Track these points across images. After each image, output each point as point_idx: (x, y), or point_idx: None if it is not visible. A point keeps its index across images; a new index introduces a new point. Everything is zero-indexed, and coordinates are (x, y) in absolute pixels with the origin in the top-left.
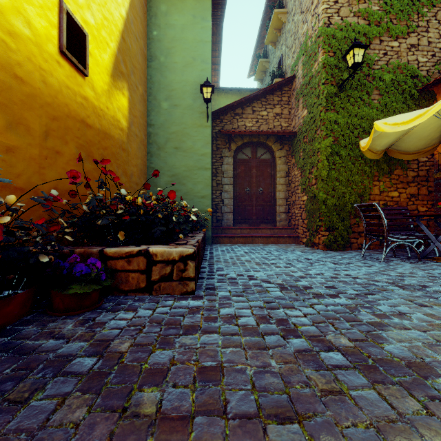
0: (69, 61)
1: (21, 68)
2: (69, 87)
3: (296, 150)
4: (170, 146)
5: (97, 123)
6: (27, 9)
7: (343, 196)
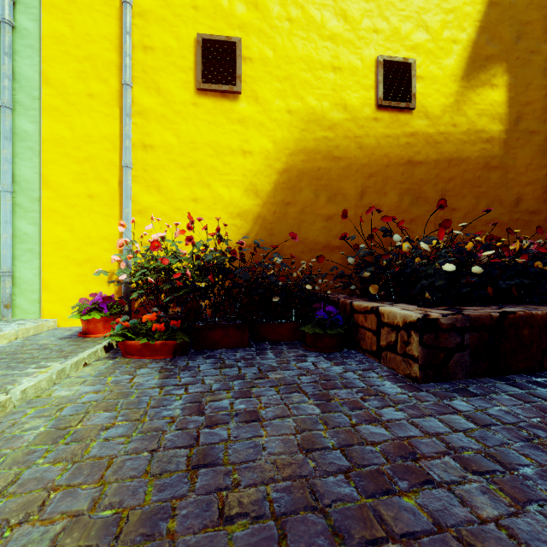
0: (389, 109)
1: (338, 149)
2: (390, 135)
3: None
4: None
5: (433, 154)
6: (343, 96)
7: None
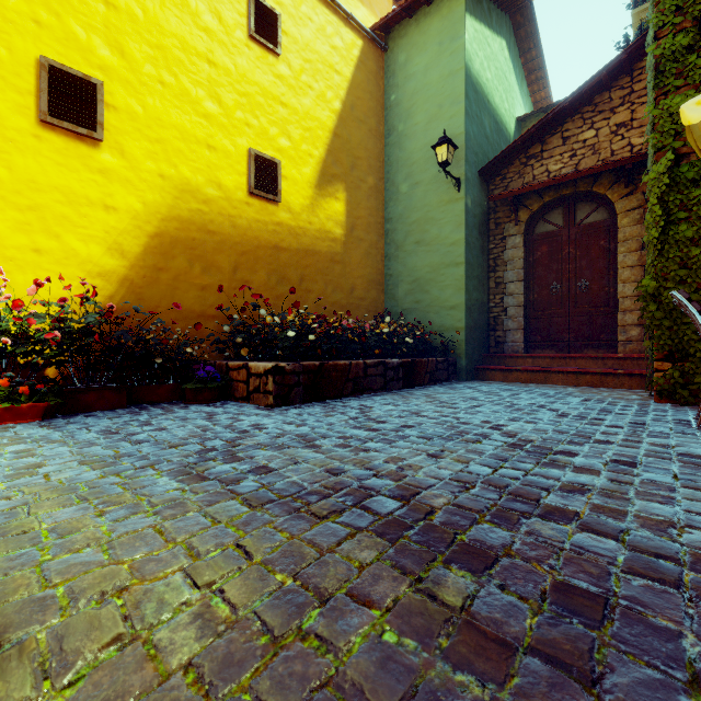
0: (259, 197)
1: (213, 224)
2: (260, 220)
3: None
4: (410, 242)
5: (295, 243)
6: (218, 175)
7: None
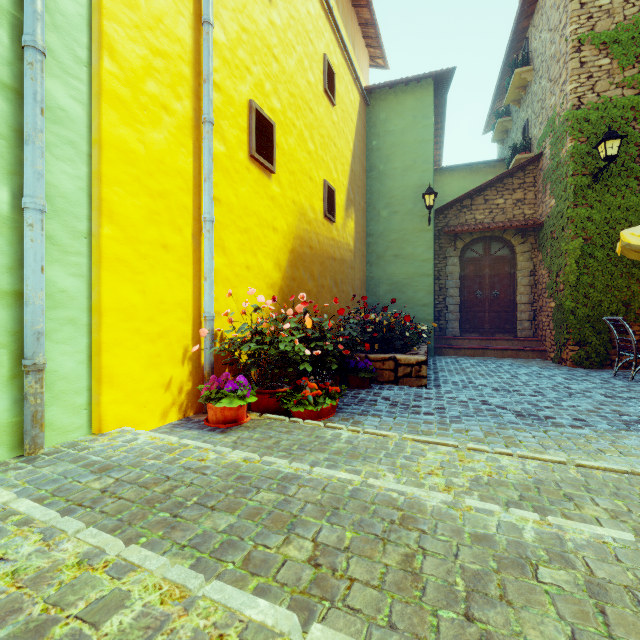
0: (327, 218)
1: (311, 240)
2: (327, 236)
3: (543, 245)
4: (389, 254)
5: (338, 254)
6: (313, 201)
7: (600, 304)
